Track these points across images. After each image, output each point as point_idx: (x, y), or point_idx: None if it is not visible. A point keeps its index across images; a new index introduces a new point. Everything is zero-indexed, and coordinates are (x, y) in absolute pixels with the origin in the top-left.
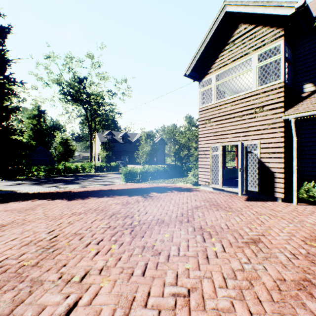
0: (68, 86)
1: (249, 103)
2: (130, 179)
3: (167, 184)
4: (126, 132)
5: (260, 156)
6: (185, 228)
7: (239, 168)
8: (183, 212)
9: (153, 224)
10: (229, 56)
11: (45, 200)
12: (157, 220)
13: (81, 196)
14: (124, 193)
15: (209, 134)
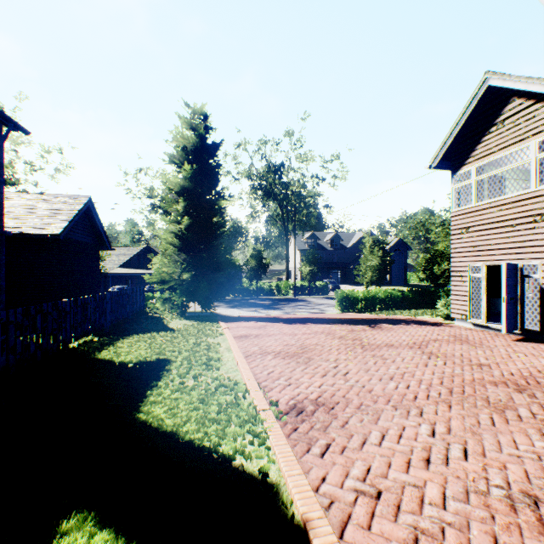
0: (260, 178)
1: (525, 208)
2: (347, 308)
3: (404, 317)
4: (336, 233)
5: (542, 282)
6: (414, 351)
7: (503, 297)
8: (416, 342)
9: (381, 346)
10: (496, 141)
11: (265, 322)
12: (386, 344)
13: (296, 321)
14: (345, 322)
15: (466, 248)
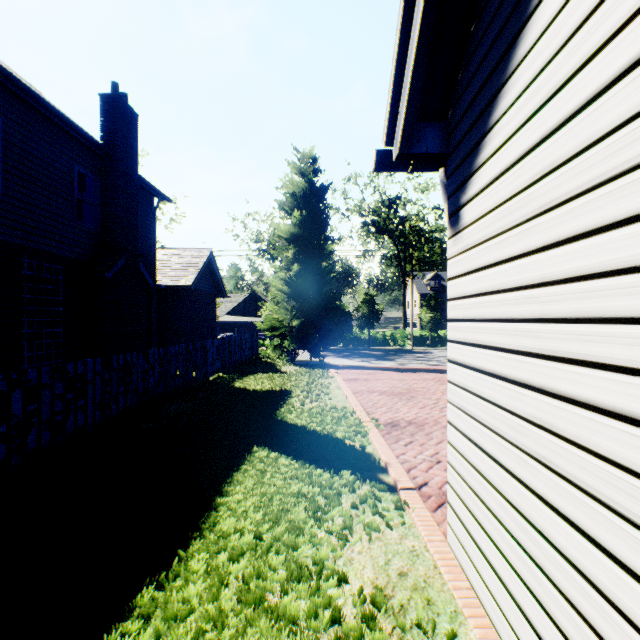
0: (372, 214)
1: None
2: None
3: None
4: None
5: None
6: None
7: None
8: None
9: None
10: None
11: (374, 370)
12: None
13: (408, 370)
14: None
15: None
